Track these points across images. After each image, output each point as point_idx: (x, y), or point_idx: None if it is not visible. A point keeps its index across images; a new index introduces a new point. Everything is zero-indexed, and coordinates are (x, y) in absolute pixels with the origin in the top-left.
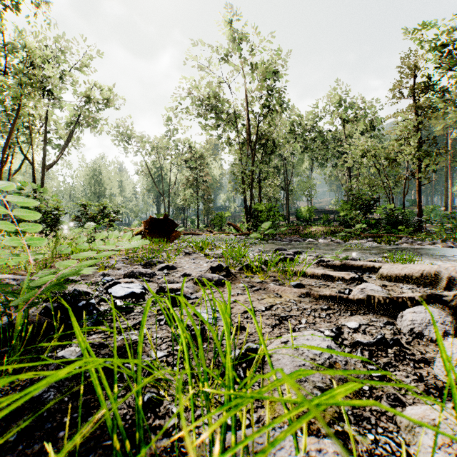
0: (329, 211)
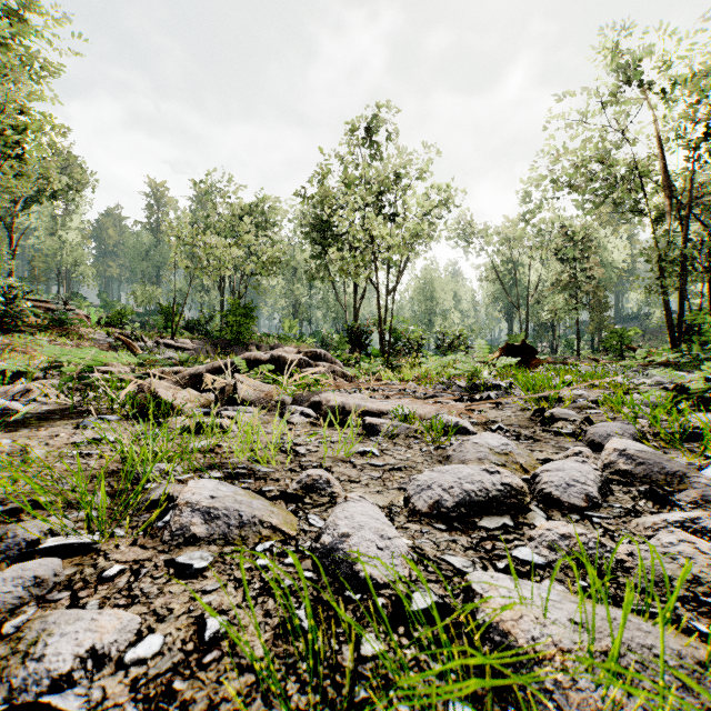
0: None
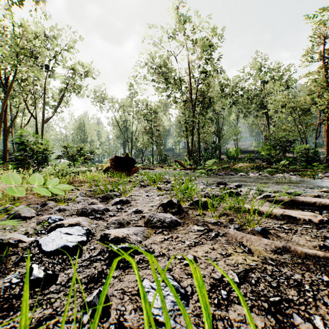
0: (251, 151)
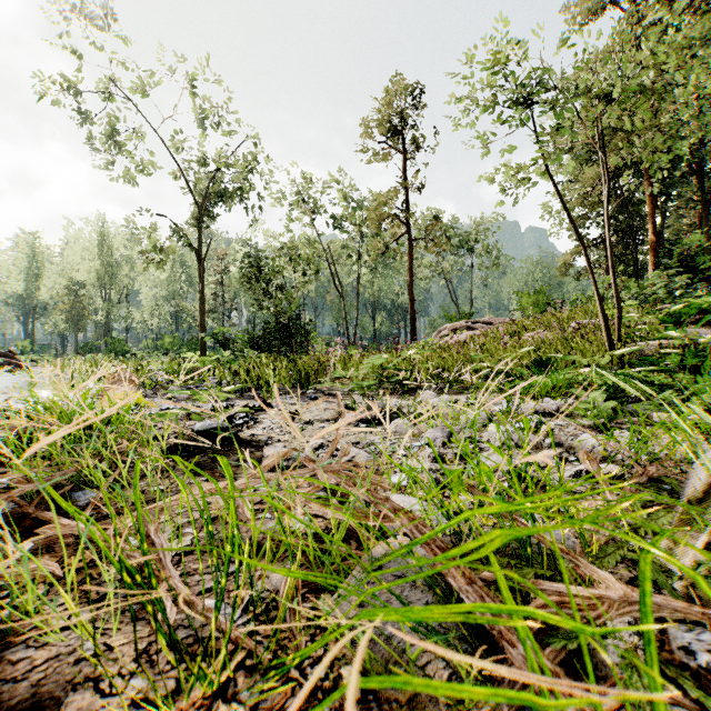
0: None
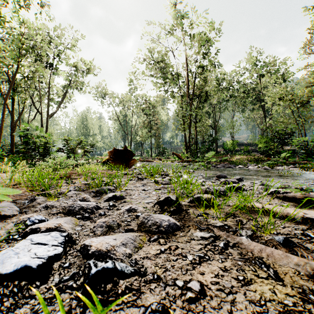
0: (247, 144)
